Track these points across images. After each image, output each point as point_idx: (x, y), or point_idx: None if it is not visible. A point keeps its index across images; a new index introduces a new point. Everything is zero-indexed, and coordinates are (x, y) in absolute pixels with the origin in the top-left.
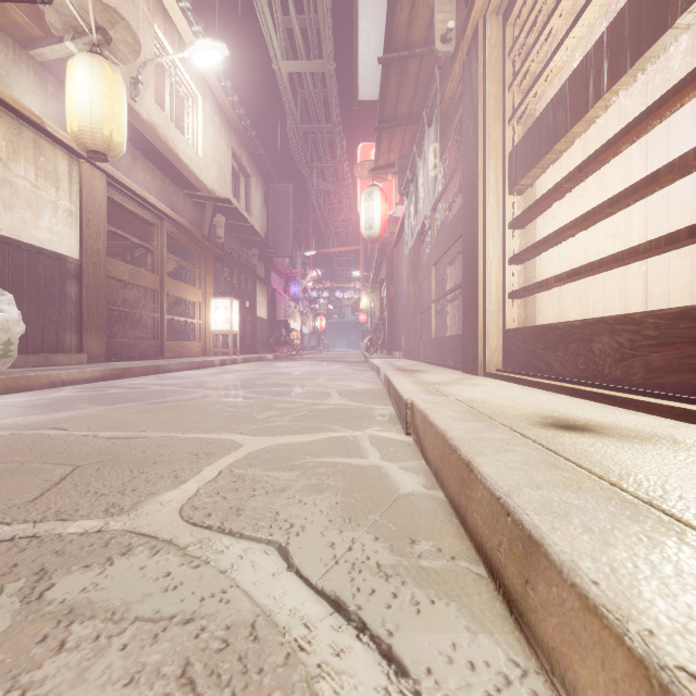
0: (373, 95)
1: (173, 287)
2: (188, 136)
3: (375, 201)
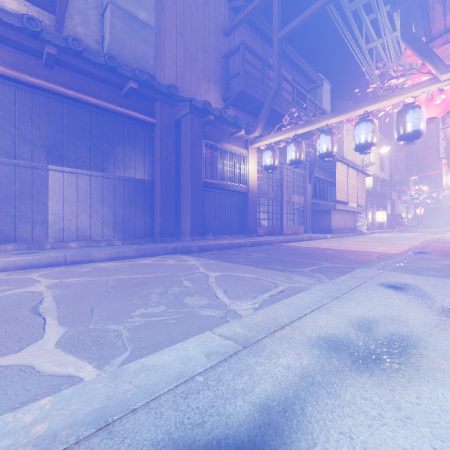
0: (445, 155)
1: (367, 210)
2: (367, 160)
3: (449, 176)
